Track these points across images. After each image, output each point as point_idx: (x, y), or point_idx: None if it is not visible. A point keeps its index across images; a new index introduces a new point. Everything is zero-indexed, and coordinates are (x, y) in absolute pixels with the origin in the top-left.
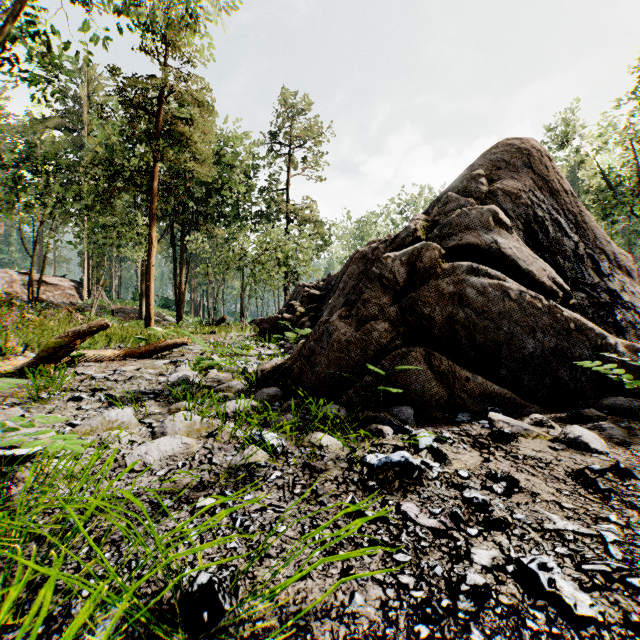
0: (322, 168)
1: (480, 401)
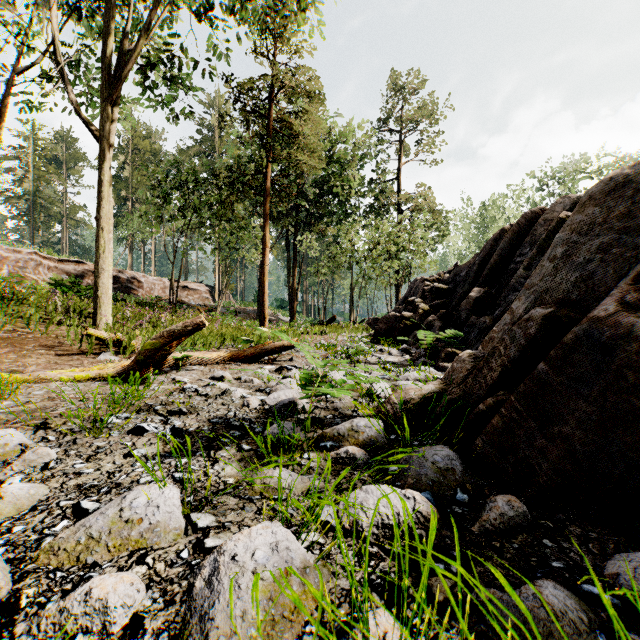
0: (439, 149)
1: None
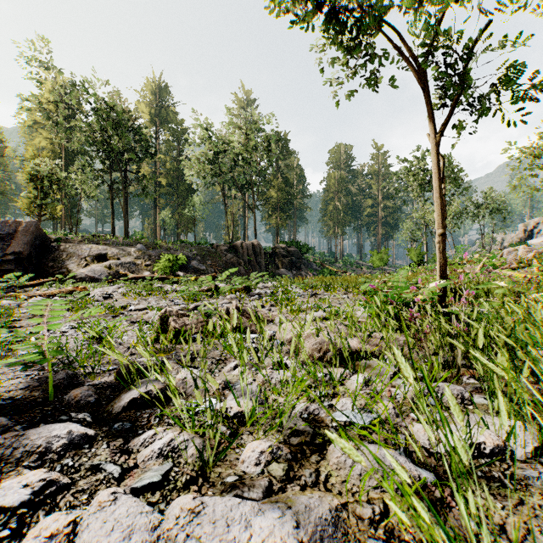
0: None
1: None
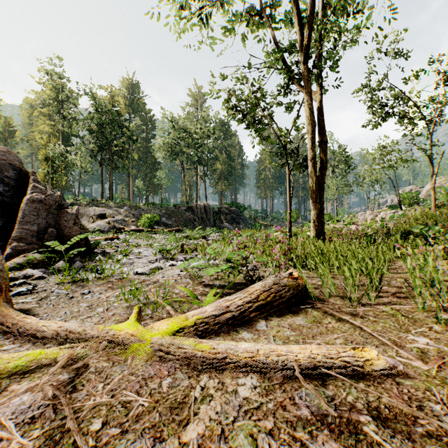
0: None
1: None
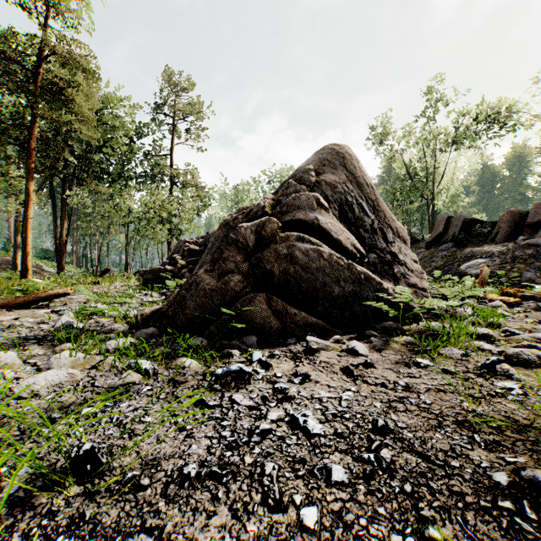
0: (203, 140)
1: (303, 329)
